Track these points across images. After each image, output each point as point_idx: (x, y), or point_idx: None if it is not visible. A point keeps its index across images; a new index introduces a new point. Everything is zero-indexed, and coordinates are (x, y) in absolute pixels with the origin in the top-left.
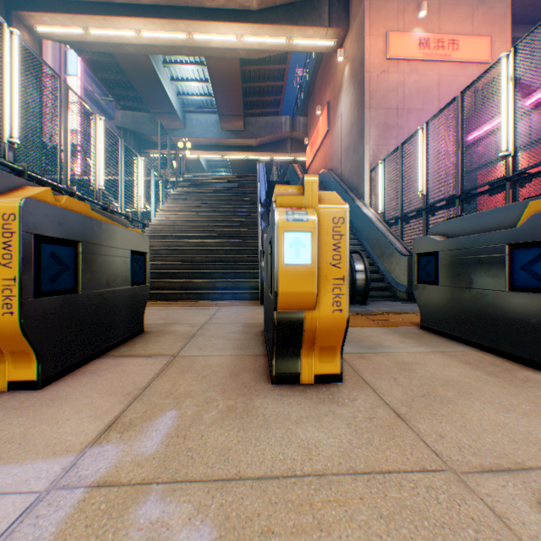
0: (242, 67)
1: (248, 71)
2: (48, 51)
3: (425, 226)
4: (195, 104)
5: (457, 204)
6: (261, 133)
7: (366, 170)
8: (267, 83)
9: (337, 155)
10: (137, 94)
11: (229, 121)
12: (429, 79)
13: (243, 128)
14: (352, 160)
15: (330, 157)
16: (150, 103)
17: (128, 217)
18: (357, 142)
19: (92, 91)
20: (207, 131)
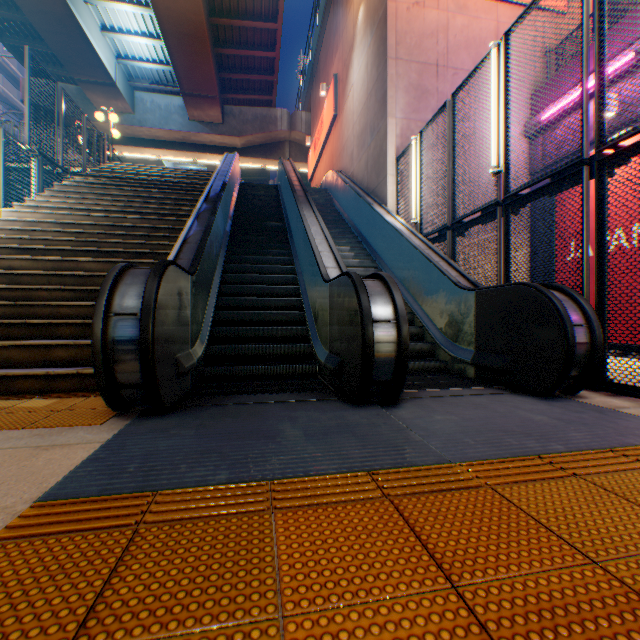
0: (211, 18)
1: (222, 28)
2: None
3: (504, 235)
4: (148, 77)
5: (587, 175)
6: (248, 130)
7: (391, 158)
8: (252, 51)
9: (348, 148)
10: (50, 48)
11: (199, 106)
12: (484, 25)
13: (221, 120)
14: (369, 148)
15: (338, 155)
16: (68, 63)
17: None
18: (376, 117)
19: (6, 60)
20: (168, 119)
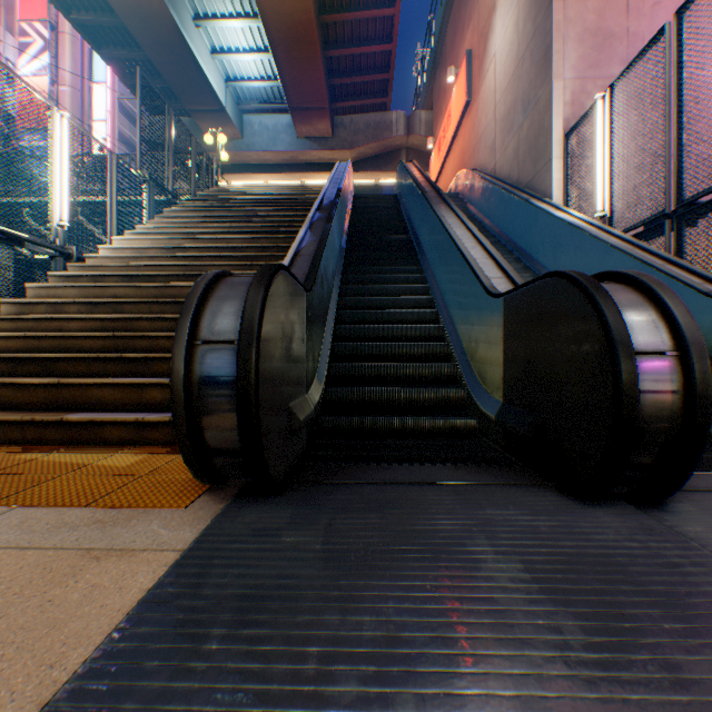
0: (321, 17)
1: (332, 27)
2: (65, 48)
3: None
4: (256, 97)
5: None
6: (359, 140)
7: (556, 135)
8: (365, 47)
9: (486, 138)
10: (165, 83)
11: (307, 120)
12: None
13: (330, 133)
14: (519, 129)
15: (471, 150)
16: (181, 93)
17: None
18: (532, 85)
19: (131, 107)
20: (275, 140)
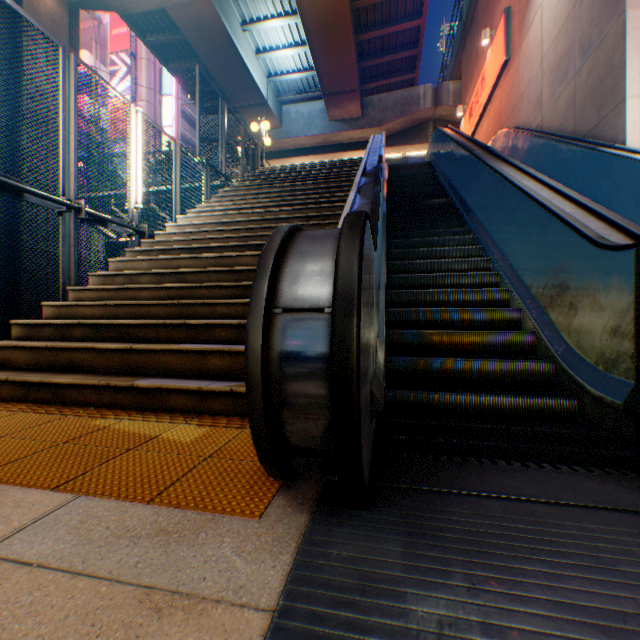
0: (353, 3)
1: (363, 12)
2: (142, 71)
3: None
4: (293, 89)
5: None
6: (387, 117)
7: (631, 71)
8: (394, 27)
9: (530, 94)
10: (217, 86)
11: (339, 104)
12: None
13: (359, 114)
14: (576, 75)
15: (510, 109)
16: (230, 93)
17: (78, 210)
18: (595, 23)
19: (191, 113)
20: (310, 126)
